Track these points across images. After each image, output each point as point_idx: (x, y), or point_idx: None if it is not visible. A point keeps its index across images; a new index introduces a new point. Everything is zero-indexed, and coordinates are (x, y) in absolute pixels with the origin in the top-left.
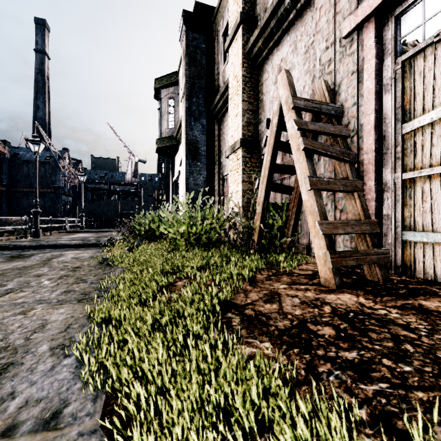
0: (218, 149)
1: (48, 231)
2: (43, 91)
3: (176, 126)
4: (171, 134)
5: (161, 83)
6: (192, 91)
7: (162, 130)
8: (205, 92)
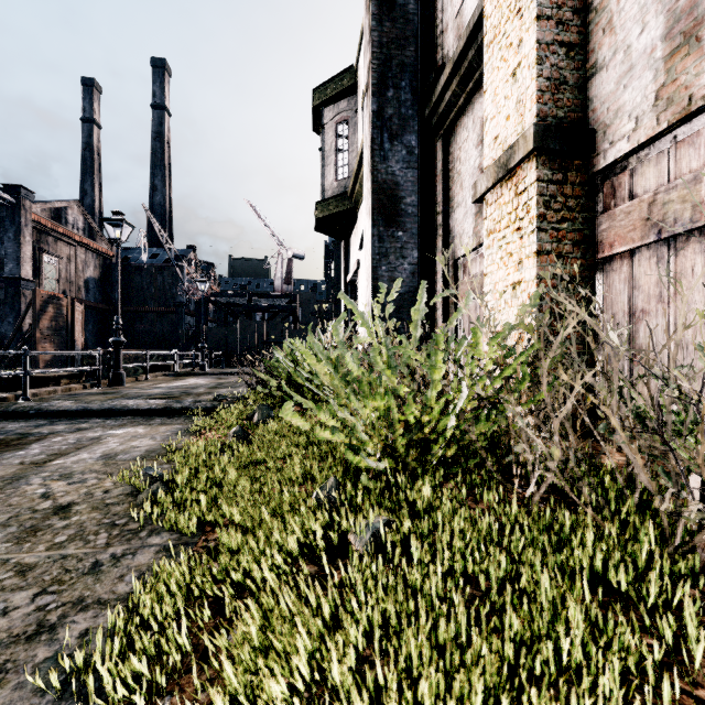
0: (444, 199)
1: (150, 372)
2: (162, 165)
3: (351, 174)
4: (343, 189)
5: (324, 94)
6: (386, 74)
7: (327, 185)
8: (414, 75)
